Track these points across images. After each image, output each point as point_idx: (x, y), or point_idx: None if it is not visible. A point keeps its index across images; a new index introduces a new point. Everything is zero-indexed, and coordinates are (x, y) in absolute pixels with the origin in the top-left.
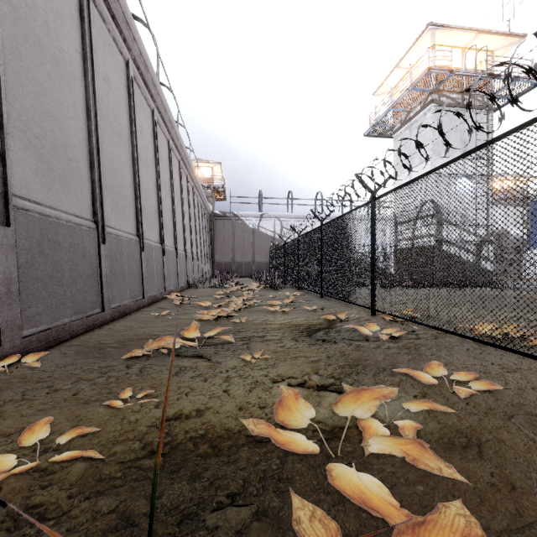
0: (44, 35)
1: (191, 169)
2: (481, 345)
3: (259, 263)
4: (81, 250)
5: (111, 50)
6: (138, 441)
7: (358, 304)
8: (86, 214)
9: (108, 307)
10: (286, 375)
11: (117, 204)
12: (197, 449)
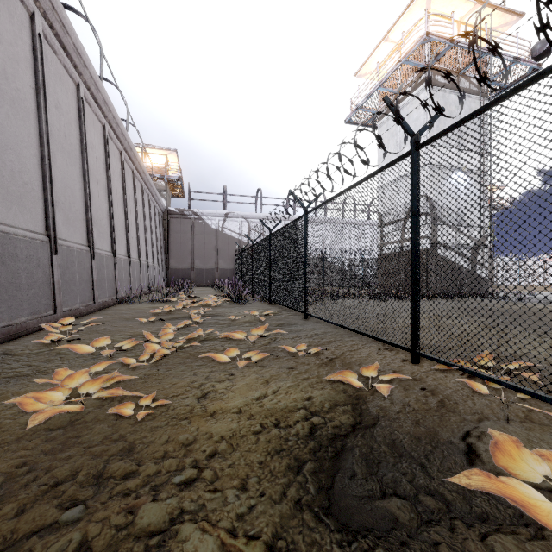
0: None
1: (128, 143)
2: None
3: (223, 270)
4: None
5: None
6: None
7: (378, 338)
8: None
9: None
10: None
11: None
12: None
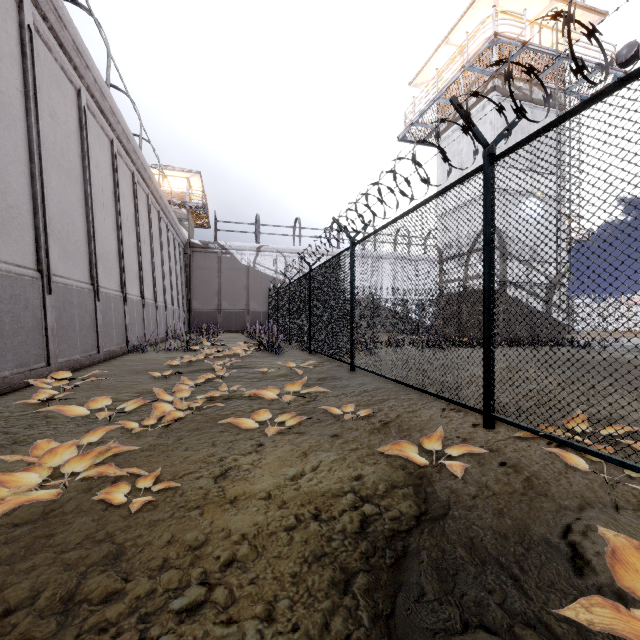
0: None
1: (141, 162)
2: None
3: (256, 313)
4: None
5: None
6: None
7: (441, 397)
8: None
9: None
10: None
11: None
12: None
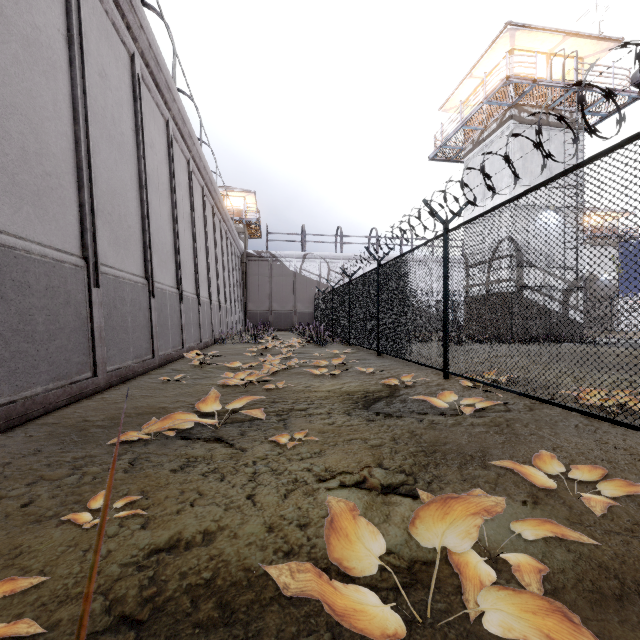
0: (9, 3)
1: (218, 197)
2: (591, 420)
3: (302, 314)
4: (63, 295)
5: (109, 38)
6: (101, 597)
7: (426, 365)
8: (71, 247)
9: (103, 370)
10: (337, 469)
11: (118, 236)
12: (196, 611)
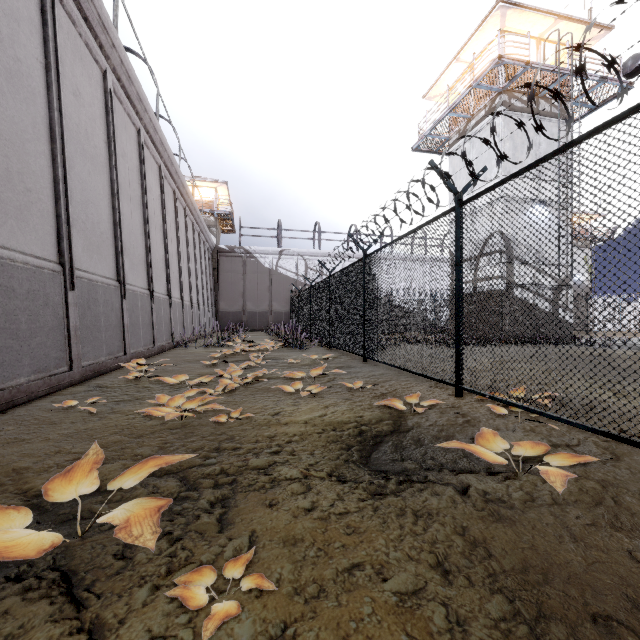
0: None
1: (181, 181)
2: None
3: (278, 313)
4: None
5: None
6: None
7: (429, 377)
8: None
9: None
10: None
11: (2, 199)
12: None
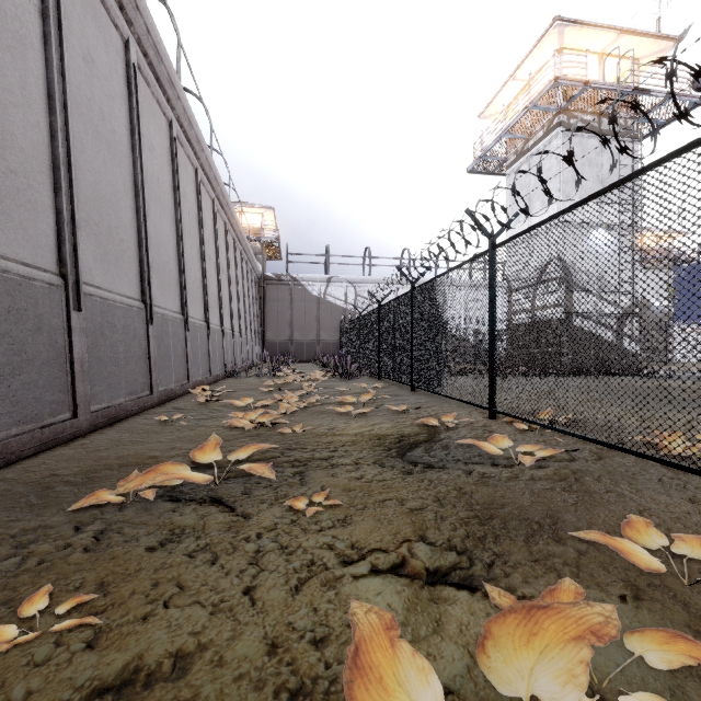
0: None
1: (231, 212)
2: (676, 471)
3: (326, 344)
4: (33, 319)
5: (97, 18)
6: None
7: (468, 402)
8: (44, 262)
9: (85, 410)
10: (367, 545)
11: (107, 251)
12: None
